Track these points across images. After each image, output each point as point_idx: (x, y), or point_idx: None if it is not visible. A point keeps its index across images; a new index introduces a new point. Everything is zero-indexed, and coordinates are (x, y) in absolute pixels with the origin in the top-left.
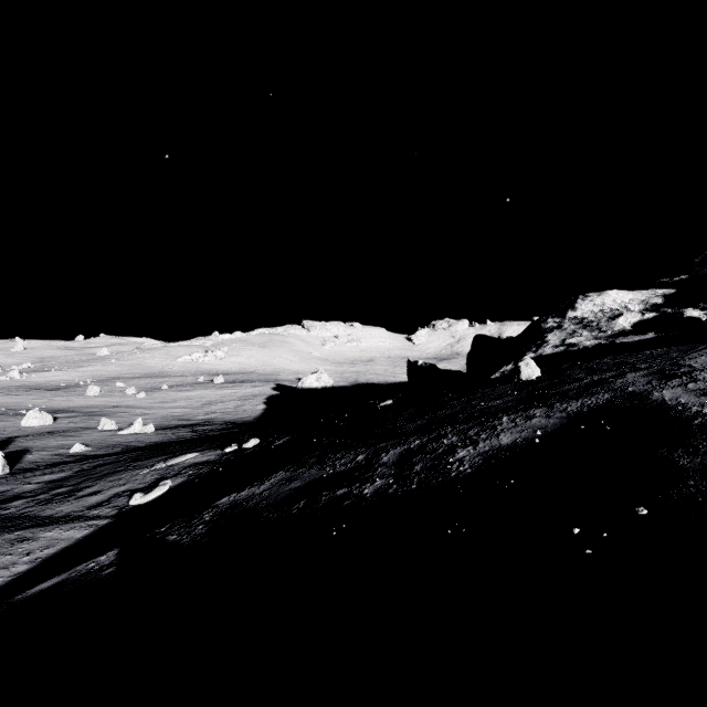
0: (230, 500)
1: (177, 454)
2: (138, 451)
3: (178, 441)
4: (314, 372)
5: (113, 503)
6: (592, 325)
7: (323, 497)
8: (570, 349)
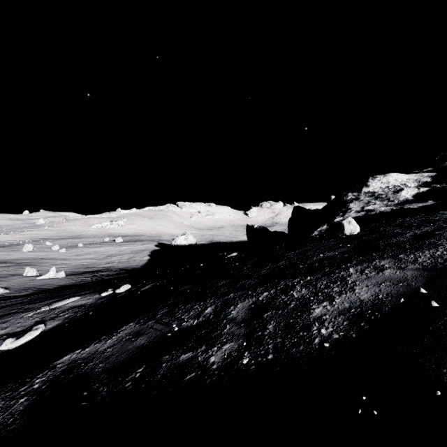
0: (70, 360)
1: (64, 297)
2: (42, 293)
3: (77, 284)
4: (183, 234)
5: None
6: (382, 197)
7: (163, 364)
8: (369, 213)
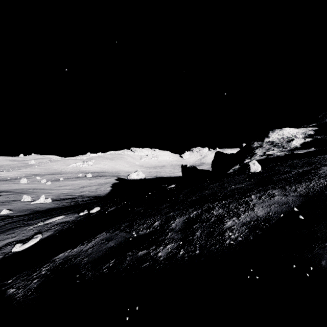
0: (64, 256)
1: (53, 216)
2: (36, 213)
3: (61, 207)
4: (135, 171)
5: (2, 250)
6: (278, 145)
7: (127, 257)
8: (269, 157)
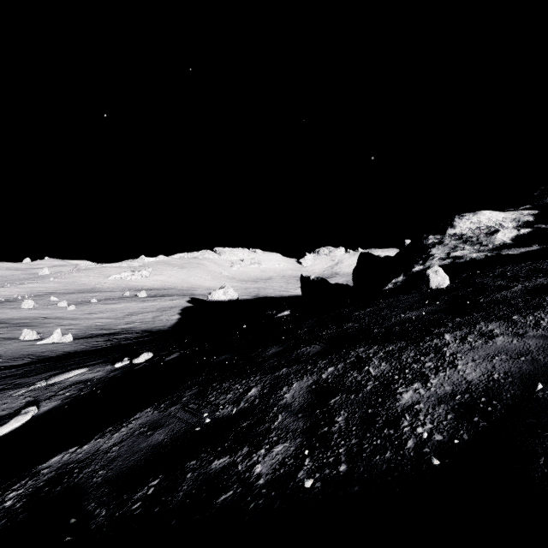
0: (60, 463)
1: (67, 369)
2: (41, 362)
3: (87, 351)
4: (222, 288)
5: None
6: (472, 240)
7: (188, 474)
8: (457, 261)
